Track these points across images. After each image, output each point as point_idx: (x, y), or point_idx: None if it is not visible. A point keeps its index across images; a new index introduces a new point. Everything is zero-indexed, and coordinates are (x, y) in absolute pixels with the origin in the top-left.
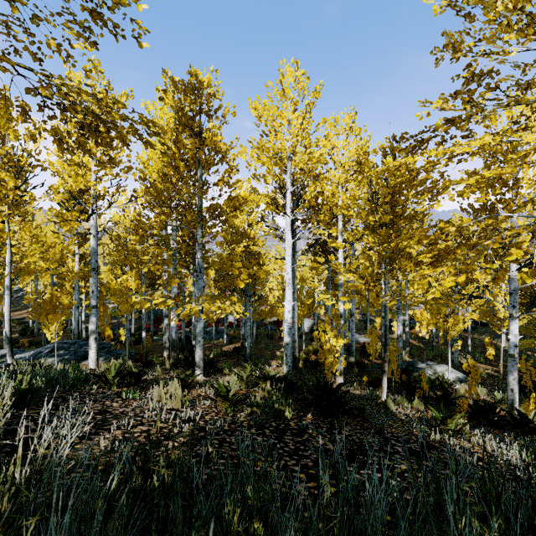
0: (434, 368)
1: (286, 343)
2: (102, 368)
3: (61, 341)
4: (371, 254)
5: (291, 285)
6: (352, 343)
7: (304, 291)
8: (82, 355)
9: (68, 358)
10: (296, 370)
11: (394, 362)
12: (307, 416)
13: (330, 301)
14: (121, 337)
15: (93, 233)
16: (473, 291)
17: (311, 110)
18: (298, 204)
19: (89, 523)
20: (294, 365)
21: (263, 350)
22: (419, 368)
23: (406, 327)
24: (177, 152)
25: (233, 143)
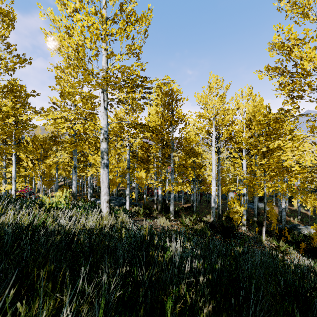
0: (309, 229)
1: (212, 206)
2: (132, 210)
3: (112, 196)
4: (253, 167)
5: (215, 179)
6: (255, 210)
7: (230, 175)
8: (121, 203)
9: (116, 204)
10: (220, 221)
11: (275, 222)
12: (217, 237)
13: (233, 189)
14: (133, 196)
15: (128, 153)
16: (313, 188)
17: (224, 97)
18: (218, 142)
19: (163, 234)
20: (219, 218)
21: (203, 209)
22: (298, 229)
23: (298, 203)
24: (163, 121)
25: (187, 114)
